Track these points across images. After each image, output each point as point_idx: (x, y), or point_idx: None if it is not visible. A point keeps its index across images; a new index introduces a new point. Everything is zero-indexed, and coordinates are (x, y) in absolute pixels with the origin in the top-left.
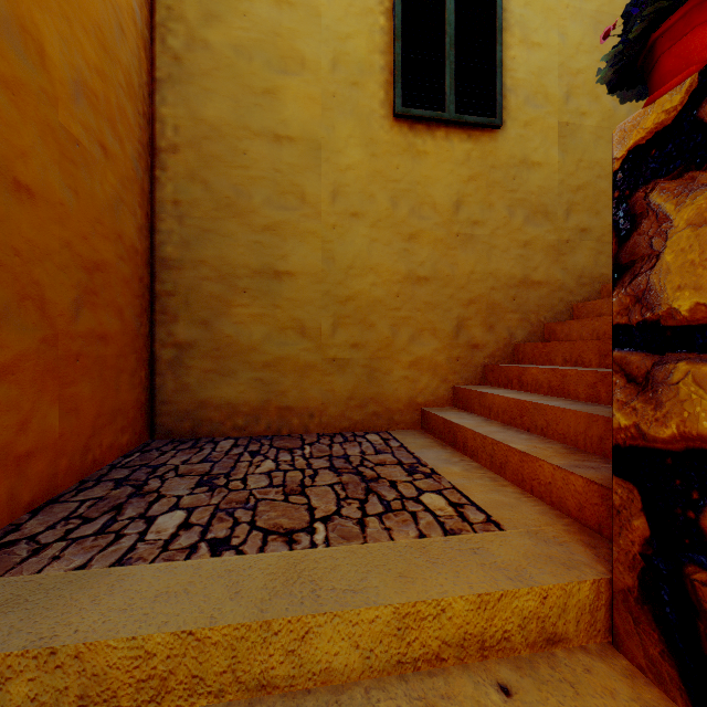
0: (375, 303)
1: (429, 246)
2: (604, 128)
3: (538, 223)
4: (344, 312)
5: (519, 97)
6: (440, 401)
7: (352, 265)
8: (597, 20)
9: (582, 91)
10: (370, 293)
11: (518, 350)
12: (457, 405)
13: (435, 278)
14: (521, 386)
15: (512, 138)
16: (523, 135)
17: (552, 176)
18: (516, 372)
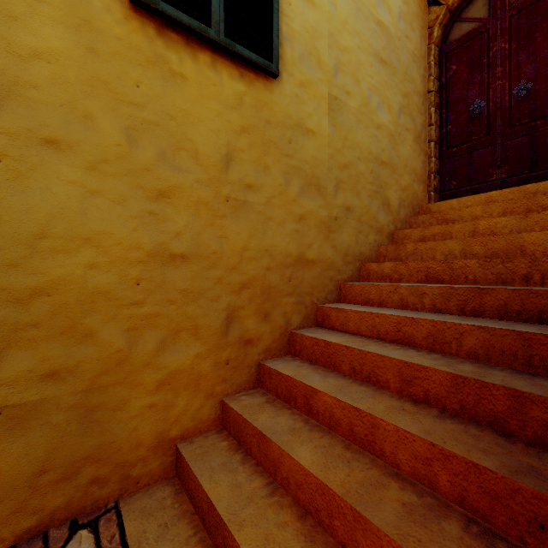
0: (94, 296)
1: (188, 211)
2: (363, 113)
3: (312, 196)
4: (24, 317)
5: (295, 51)
6: (204, 425)
7: (46, 232)
8: (357, 6)
9: (347, 70)
10: (85, 280)
11: (295, 340)
12: (227, 429)
13: (198, 256)
14: (309, 410)
15: (287, 95)
16: (298, 95)
17: (324, 148)
18: (302, 390)
